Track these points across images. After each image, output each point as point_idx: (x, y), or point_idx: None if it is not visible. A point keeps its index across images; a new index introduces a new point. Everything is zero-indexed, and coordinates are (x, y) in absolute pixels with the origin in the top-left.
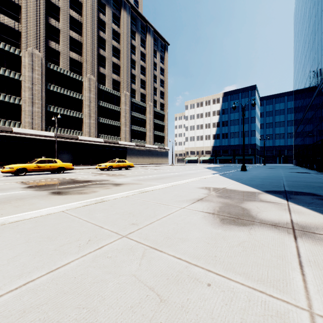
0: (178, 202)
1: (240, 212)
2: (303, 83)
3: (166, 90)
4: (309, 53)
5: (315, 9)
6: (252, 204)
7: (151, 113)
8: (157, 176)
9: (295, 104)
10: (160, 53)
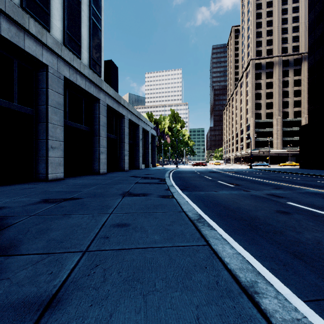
0: None
1: None
2: None
3: None
4: None
5: None
6: None
7: None
8: None
9: None
10: None
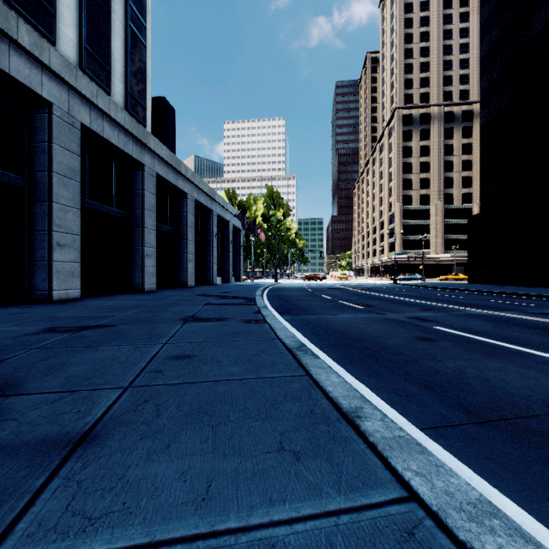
0: None
1: None
2: None
3: None
4: None
5: None
6: None
7: None
8: None
9: None
10: None
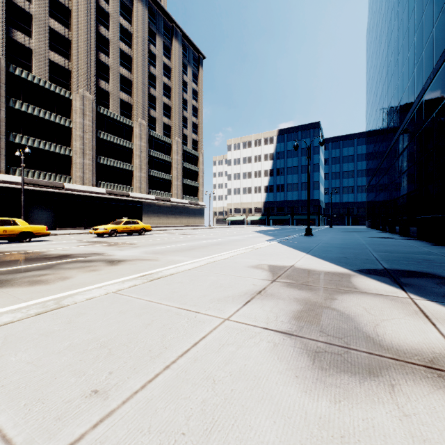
0: (218, 302)
1: (343, 327)
2: (380, 120)
3: (201, 121)
4: (388, 80)
5: (398, 21)
6: (353, 301)
7: (179, 153)
8: (186, 245)
9: (369, 148)
10: (193, 68)
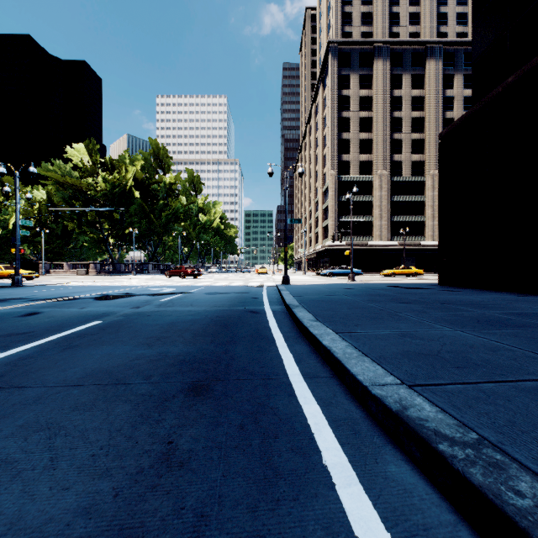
0: None
1: None
2: None
3: None
4: None
5: None
6: None
7: None
8: None
9: None
10: None
